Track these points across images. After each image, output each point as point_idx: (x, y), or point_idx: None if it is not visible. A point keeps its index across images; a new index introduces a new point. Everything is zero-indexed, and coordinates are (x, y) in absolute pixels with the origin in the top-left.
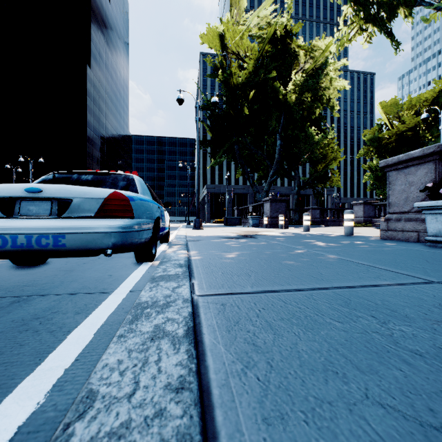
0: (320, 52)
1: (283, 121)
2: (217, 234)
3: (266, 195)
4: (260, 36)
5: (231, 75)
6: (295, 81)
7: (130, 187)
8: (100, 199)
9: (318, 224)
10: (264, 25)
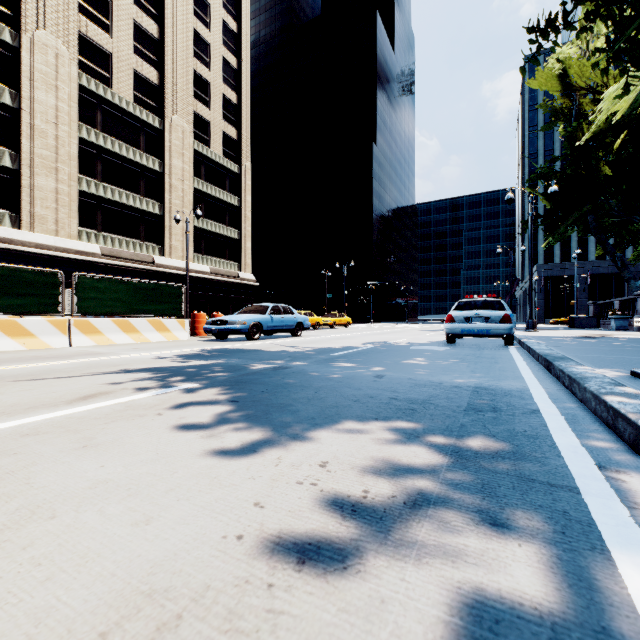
0: None
1: None
2: (555, 335)
3: None
4: None
5: (579, 132)
6: None
7: (501, 308)
8: (500, 317)
9: None
10: None
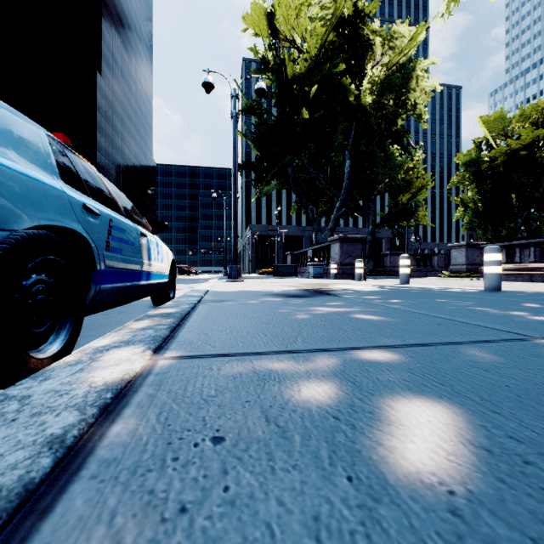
0: (404, 42)
1: (354, 134)
2: (263, 288)
3: (331, 234)
4: (323, 17)
5: (284, 65)
6: (371, 78)
7: None
8: None
9: (398, 274)
10: (328, 3)
